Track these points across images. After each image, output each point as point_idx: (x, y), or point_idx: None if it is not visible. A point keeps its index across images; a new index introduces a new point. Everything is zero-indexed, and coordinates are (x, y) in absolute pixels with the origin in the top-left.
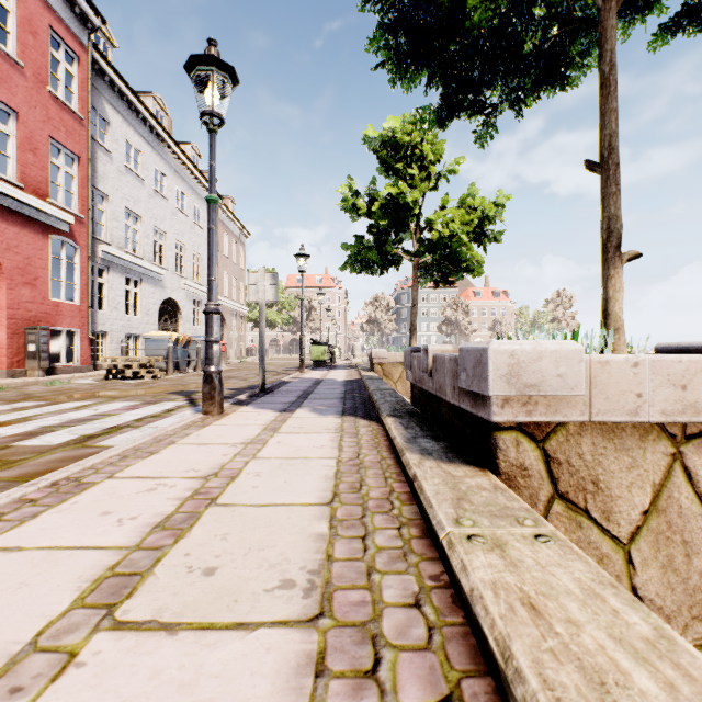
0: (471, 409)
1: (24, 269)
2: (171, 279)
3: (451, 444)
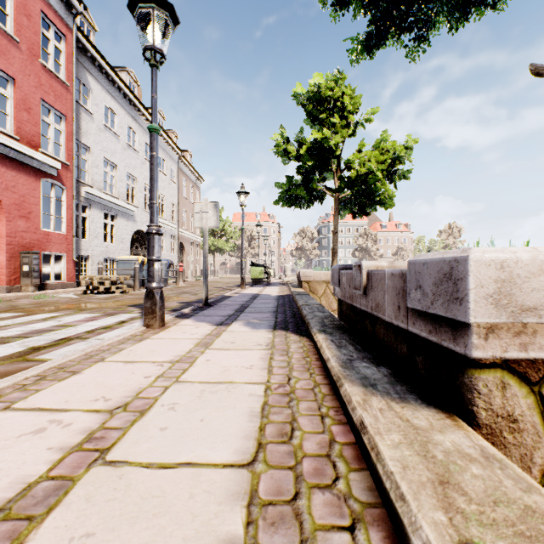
0: (428, 335)
1: (20, 205)
2: (141, 214)
3: (394, 371)
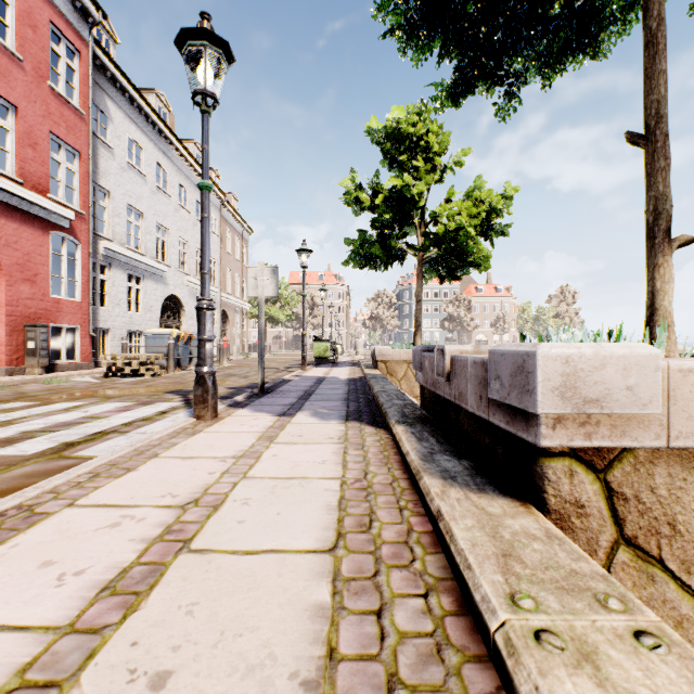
0: (506, 426)
1: (23, 265)
2: (174, 275)
3: (476, 464)
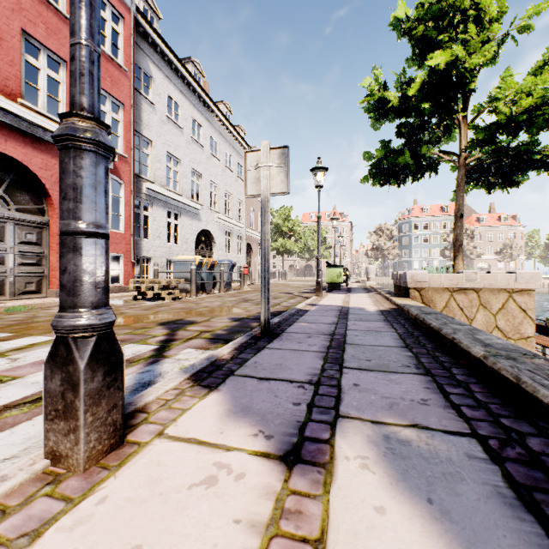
0: None
1: None
2: (206, 213)
3: None
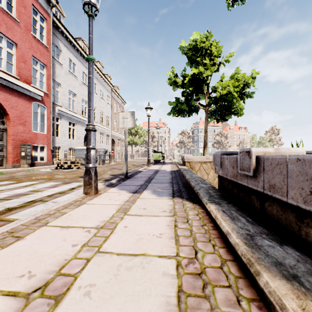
0: None
1: (20, 117)
2: None
3: (302, 253)
